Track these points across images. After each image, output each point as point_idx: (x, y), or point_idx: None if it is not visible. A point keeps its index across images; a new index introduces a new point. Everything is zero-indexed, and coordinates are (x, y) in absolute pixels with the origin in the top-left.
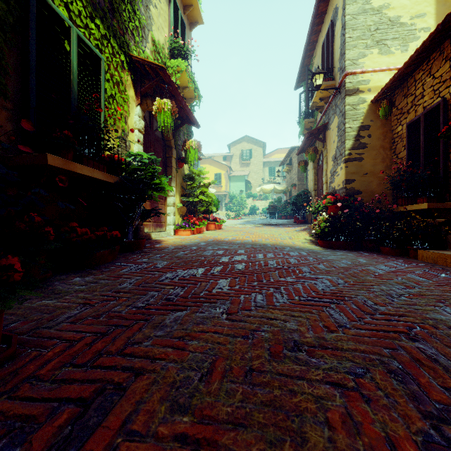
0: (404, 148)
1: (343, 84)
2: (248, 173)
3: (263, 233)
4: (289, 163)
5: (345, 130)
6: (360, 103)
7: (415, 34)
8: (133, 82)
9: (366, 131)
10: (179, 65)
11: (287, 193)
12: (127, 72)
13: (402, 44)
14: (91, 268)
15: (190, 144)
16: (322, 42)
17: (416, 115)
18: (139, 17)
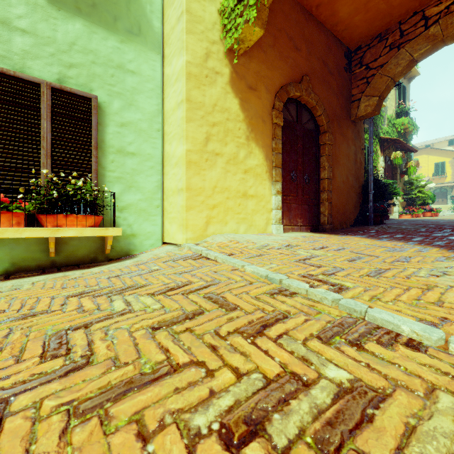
0: None
1: None
2: None
3: None
4: None
5: None
6: None
7: None
8: (379, 146)
9: None
10: (402, 121)
11: None
12: (378, 145)
13: None
14: None
15: (410, 164)
16: None
17: None
18: (382, 116)
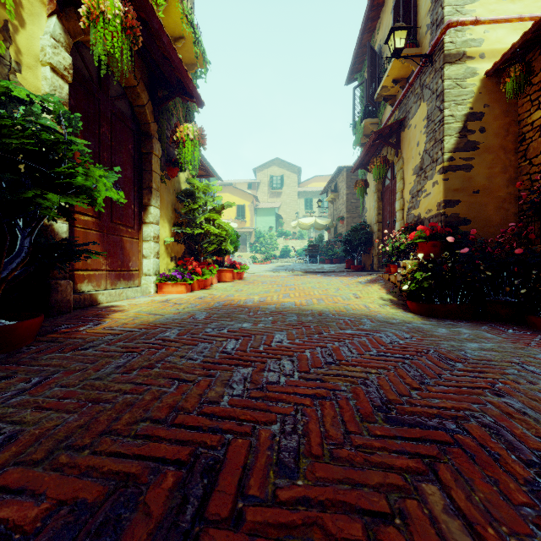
0: None
1: (439, 46)
2: (279, 204)
3: (310, 287)
4: (334, 189)
5: (444, 120)
6: (468, 77)
7: None
8: None
9: (478, 122)
10: None
11: (331, 229)
12: None
13: None
14: None
15: (185, 130)
16: (393, 2)
17: None
18: None
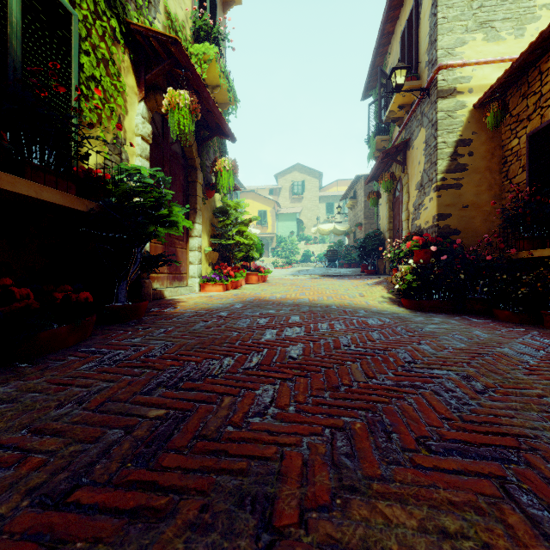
0: (522, 169)
1: (434, 82)
2: (300, 210)
3: (324, 288)
4: (353, 196)
5: (437, 146)
6: (458, 109)
7: (534, 13)
8: (134, 65)
9: (467, 147)
10: (206, 51)
11: (351, 235)
12: (122, 48)
13: (516, 27)
14: (27, 362)
15: (222, 163)
16: (401, 32)
17: (543, 122)
18: None
